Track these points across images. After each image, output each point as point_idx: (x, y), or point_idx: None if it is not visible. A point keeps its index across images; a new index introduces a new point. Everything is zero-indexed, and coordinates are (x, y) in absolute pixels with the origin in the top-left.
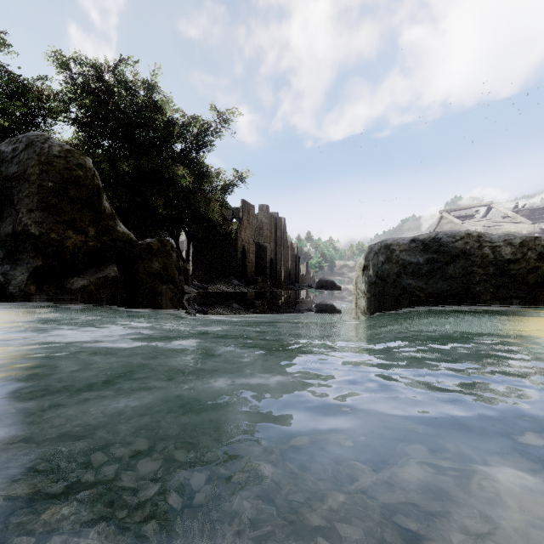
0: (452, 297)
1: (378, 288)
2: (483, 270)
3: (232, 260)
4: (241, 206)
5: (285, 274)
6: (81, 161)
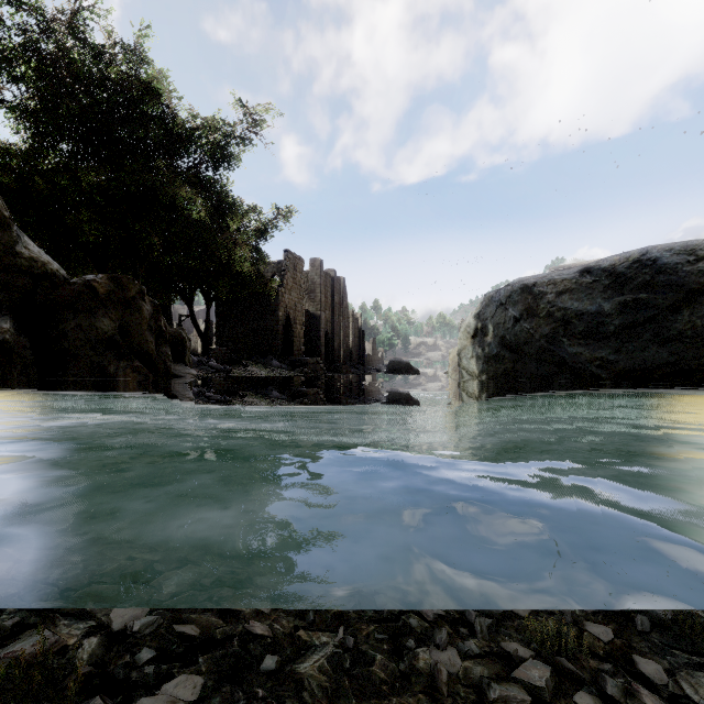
0: (680, 378)
1: (504, 365)
2: None
3: (271, 333)
4: (285, 258)
5: (345, 354)
6: None
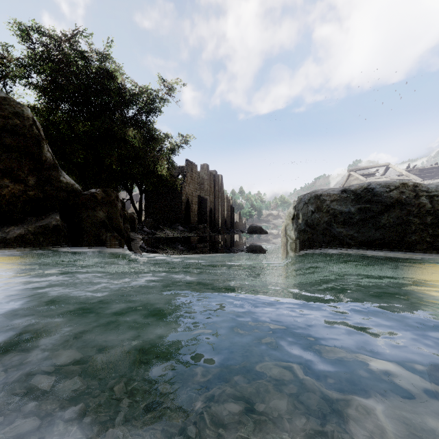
0: (385, 246)
1: (307, 235)
2: (419, 220)
3: (178, 210)
4: (186, 164)
5: (222, 222)
6: (18, 109)
